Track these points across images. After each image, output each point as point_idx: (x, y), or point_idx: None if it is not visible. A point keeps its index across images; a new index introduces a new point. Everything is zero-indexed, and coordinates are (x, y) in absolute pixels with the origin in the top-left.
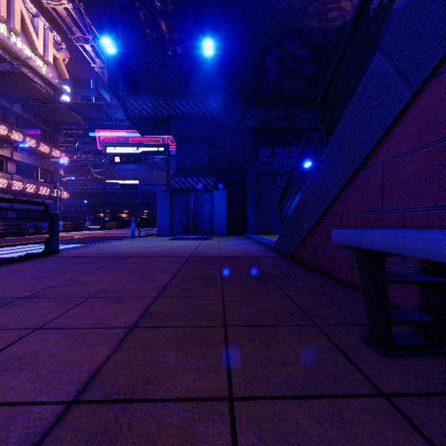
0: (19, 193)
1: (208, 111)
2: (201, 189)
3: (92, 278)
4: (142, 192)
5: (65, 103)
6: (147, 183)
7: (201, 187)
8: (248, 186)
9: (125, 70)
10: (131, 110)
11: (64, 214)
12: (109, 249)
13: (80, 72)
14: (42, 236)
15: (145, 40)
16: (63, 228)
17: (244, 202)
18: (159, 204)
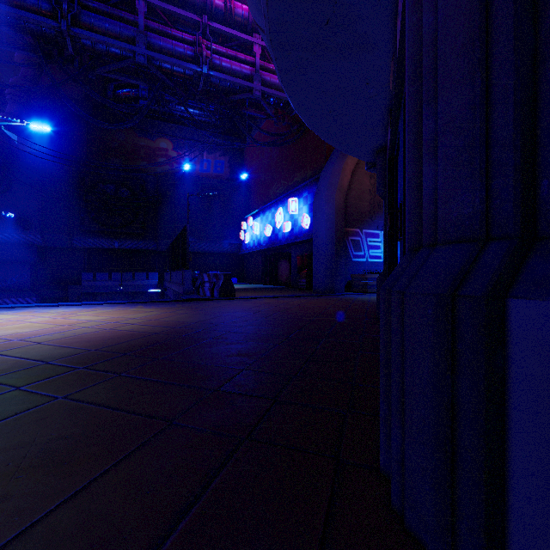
0: None
1: (27, 241)
2: None
3: None
4: None
5: None
6: None
7: None
8: None
9: None
10: None
11: None
12: None
13: None
14: None
15: None
16: None
17: None
18: None
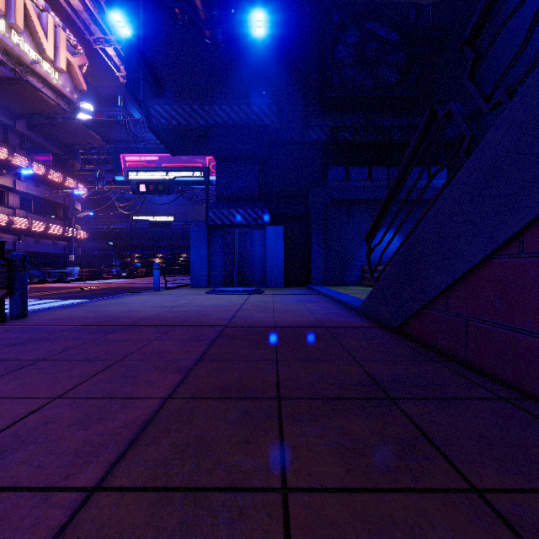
0: (23, 232)
1: (258, 119)
2: (249, 225)
3: (7, 388)
4: (179, 232)
5: (82, 121)
6: (185, 221)
7: (250, 221)
8: (313, 220)
9: (146, 62)
10: (156, 119)
11: (86, 259)
12: (108, 310)
13: (105, 86)
14: (46, 287)
15: (175, 25)
16: (78, 276)
17: (308, 242)
18: (194, 245)
